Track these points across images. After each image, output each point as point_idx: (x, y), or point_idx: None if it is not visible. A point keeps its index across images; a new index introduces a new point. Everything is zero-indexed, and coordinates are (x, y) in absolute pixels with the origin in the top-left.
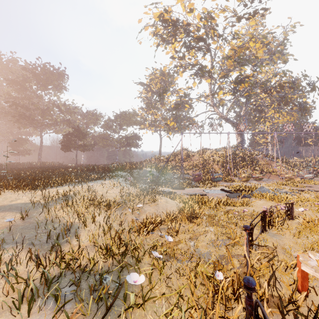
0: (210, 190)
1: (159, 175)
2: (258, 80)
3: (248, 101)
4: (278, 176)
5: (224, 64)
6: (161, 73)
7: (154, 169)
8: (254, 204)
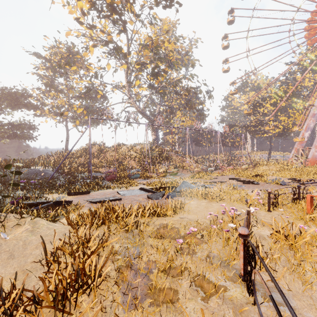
0: (126, 191)
1: (58, 175)
2: (172, 79)
3: (162, 99)
4: (189, 170)
5: (140, 53)
6: (67, 48)
7: (51, 167)
8: (188, 206)
